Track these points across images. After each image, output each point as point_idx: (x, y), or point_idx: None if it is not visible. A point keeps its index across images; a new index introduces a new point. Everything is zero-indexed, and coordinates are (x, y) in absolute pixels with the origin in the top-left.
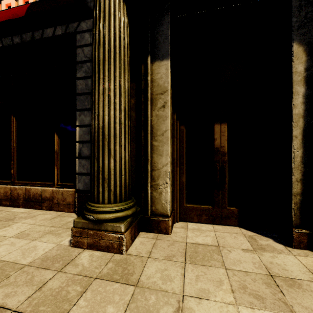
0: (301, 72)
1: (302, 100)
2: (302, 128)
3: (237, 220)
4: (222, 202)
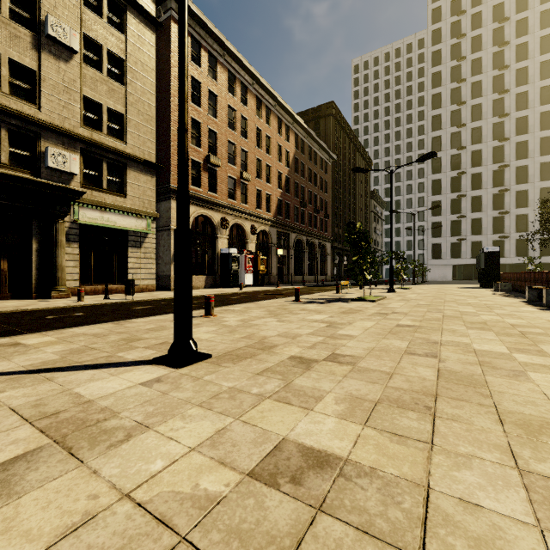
0: (36, 248)
1: (36, 256)
2: (36, 265)
3: (13, 297)
4: (5, 291)
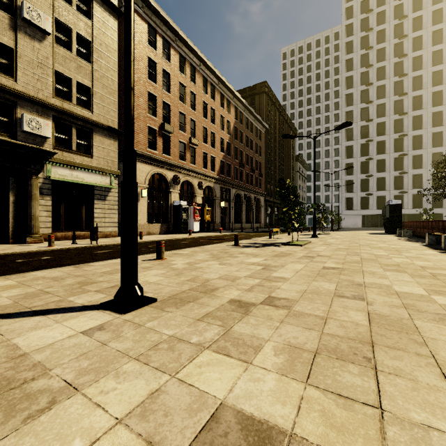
0: (12, 200)
1: (13, 207)
2: (13, 214)
3: None
4: None
